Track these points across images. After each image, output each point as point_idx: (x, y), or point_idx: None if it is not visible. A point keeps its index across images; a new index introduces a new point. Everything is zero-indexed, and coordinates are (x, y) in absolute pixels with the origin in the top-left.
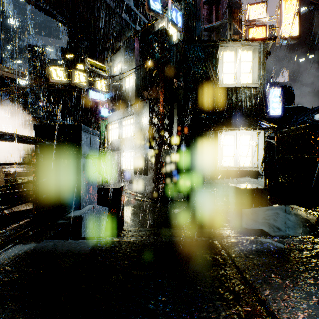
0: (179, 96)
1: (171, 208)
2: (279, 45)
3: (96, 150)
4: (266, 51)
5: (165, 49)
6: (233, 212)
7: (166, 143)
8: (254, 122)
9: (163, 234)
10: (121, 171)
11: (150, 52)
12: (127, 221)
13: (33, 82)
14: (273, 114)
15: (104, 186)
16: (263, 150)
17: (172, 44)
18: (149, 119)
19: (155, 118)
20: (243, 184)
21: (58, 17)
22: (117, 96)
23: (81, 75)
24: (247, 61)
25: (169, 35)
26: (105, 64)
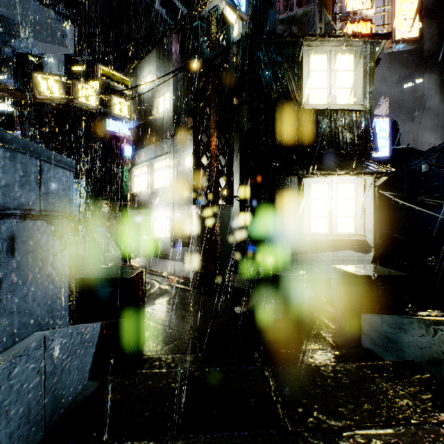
0: (242, 122)
1: (230, 302)
2: (390, 51)
3: (64, 201)
4: (375, 55)
5: (220, 44)
6: (340, 316)
7: (221, 195)
8: (358, 164)
9: (215, 382)
10: (152, 240)
11: (195, 46)
12: (152, 332)
13: (5, 97)
14: (378, 155)
15: (104, 273)
16: (373, 207)
17: (230, 37)
18: (194, 158)
19: (204, 157)
20: (358, 266)
21: (58, 7)
22: (146, 125)
23: (88, 90)
24: (347, 69)
25: (226, 22)
26: (128, 76)
